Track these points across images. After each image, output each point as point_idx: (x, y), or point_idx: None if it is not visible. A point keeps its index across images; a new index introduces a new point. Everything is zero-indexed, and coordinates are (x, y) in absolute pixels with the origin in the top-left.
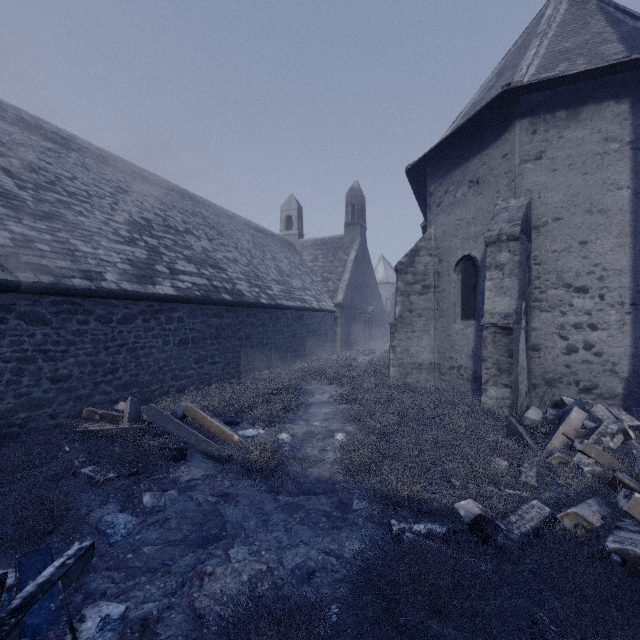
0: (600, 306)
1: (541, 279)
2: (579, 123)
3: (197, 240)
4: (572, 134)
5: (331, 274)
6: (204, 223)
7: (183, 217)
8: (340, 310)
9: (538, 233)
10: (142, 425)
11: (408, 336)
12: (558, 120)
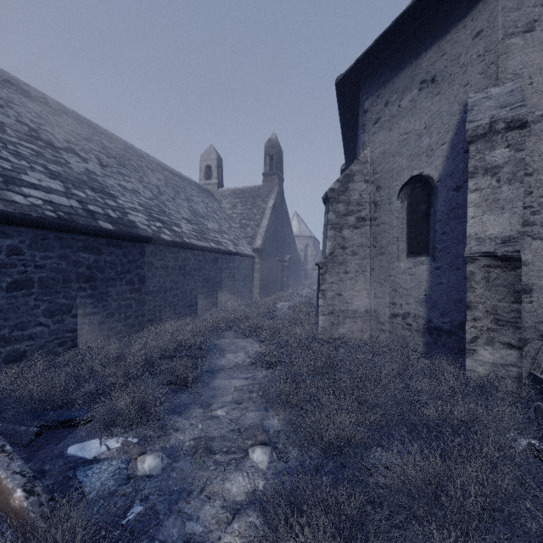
0: None
1: (533, 195)
2: None
3: (81, 161)
4: None
5: (250, 221)
6: (101, 150)
7: (69, 137)
8: (259, 255)
9: (529, 132)
10: None
11: (340, 278)
12: None
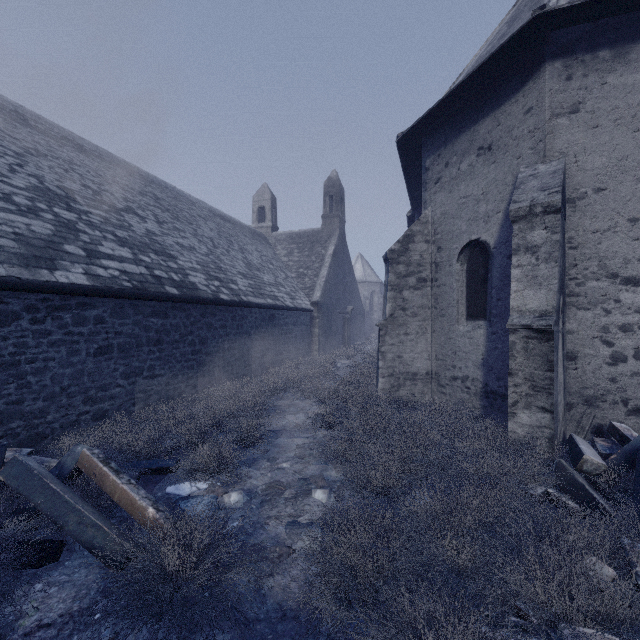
0: None
1: (578, 267)
2: (628, 65)
3: (141, 221)
4: (619, 79)
5: (307, 270)
6: (155, 204)
7: (126, 194)
8: (317, 309)
9: (574, 208)
10: None
11: (400, 340)
12: (600, 61)
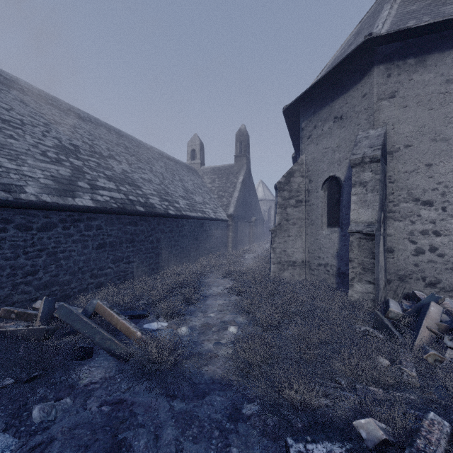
0: (443, 216)
1: (394, 194)
2: (425, 68)
3: (118, 164)
4: (420, 77)
5: (225, 192)
6: (126, 151)
7: (108, 146)
8: (231, 219)
9: (392, 157)
10: (49, 326)
11: (285, 240)
12: (408, 66)
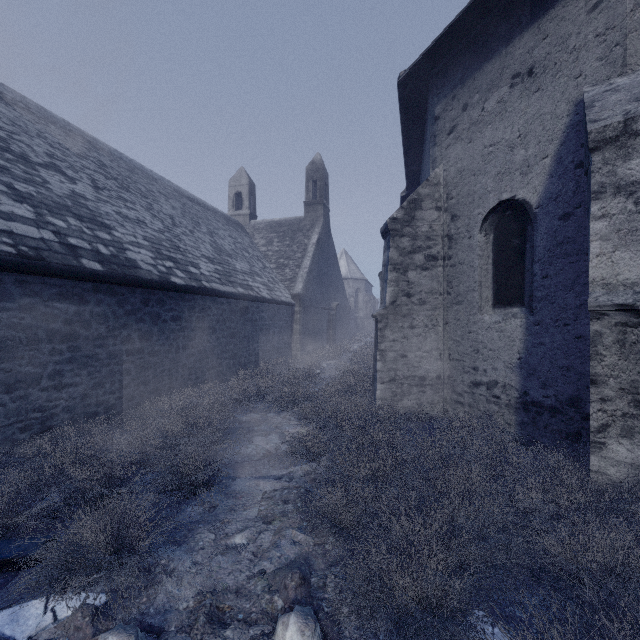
0: None
1: None
2: None
3: (66, 181)
4: None
5: (288, 260)
6: (98, 169)
7: (54, 151)
8: (299, 303)
9: None
10: None
11: (405, 334)
12: None
